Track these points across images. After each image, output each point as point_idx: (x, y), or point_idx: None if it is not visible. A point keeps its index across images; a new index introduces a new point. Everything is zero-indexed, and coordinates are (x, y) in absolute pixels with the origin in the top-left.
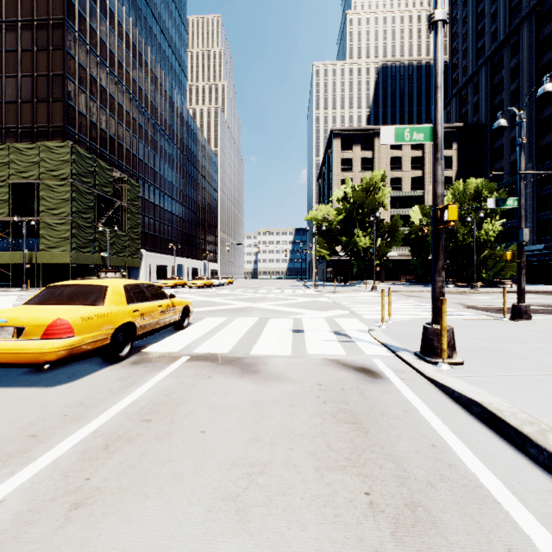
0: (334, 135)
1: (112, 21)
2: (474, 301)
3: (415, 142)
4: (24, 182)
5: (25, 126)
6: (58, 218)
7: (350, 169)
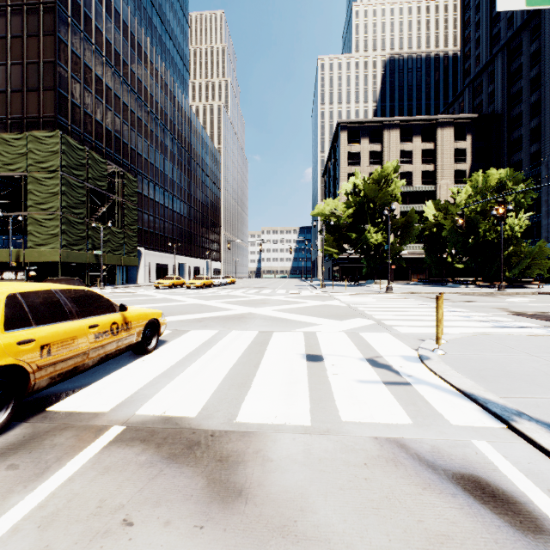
0: (341, 128)
1: (109, 8)
2: (516, 305)
3: None
4: (14, 176)
5: (15, 117)
6: (46, 213)
7: (358, 163)
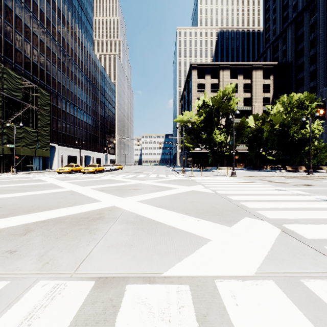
0: (192, 68)
1: None
2: None
3: None
4: None
5: None
6: None
7: (203, 91)
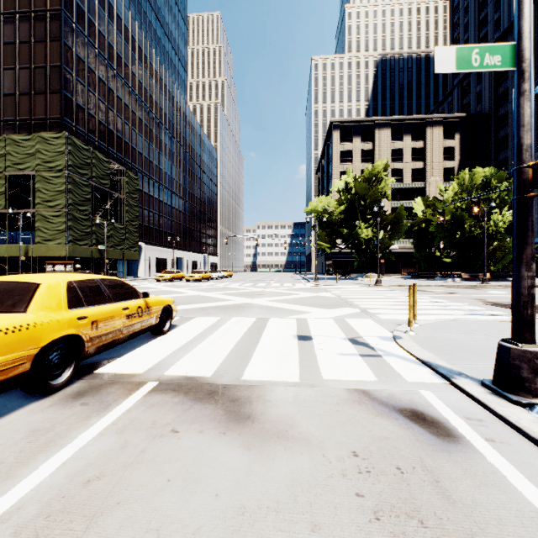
0: (333, 127)
1: (111, 13)
2: (494, 297)
3: (487, 69)
4: (22, 174)
5: (23, 118)
6: (54, 210)
7: (350, 161)
